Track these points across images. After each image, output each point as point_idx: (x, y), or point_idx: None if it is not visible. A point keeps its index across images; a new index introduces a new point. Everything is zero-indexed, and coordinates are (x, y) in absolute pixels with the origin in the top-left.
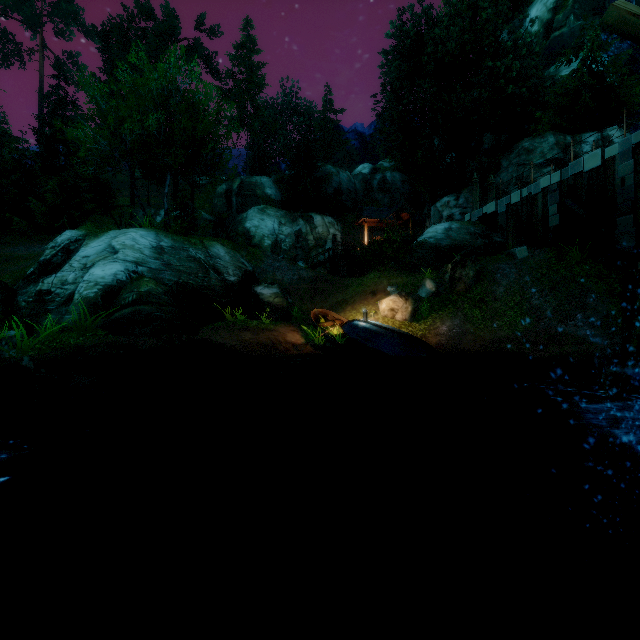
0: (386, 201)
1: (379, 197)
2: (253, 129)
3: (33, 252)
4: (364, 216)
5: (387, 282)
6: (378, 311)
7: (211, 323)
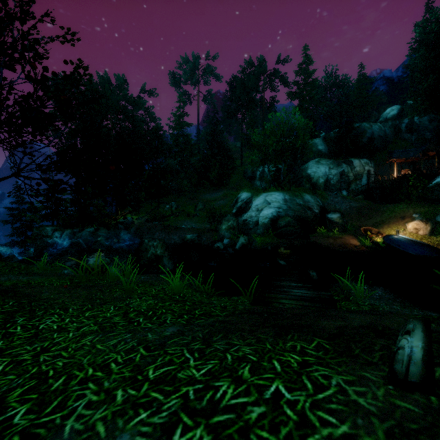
0: (413, 138)
1: (407, 136)
2: (309, 110)
3: (214, 197)
4: (393, 157)
5: (412, 211)
6: (406, 229)
7: (312, 234)
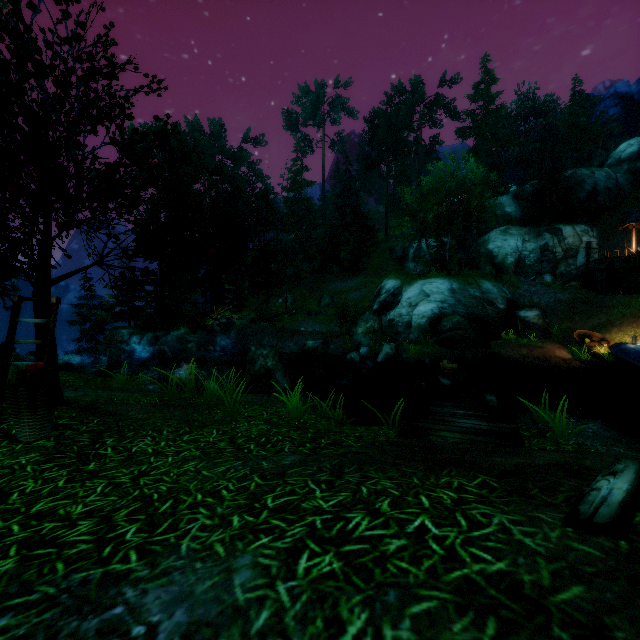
0: None
1: None
2: (490, 154)
3: (345, 287)
4: (631, 221)
5: None
6: None
7: (494, 341)
